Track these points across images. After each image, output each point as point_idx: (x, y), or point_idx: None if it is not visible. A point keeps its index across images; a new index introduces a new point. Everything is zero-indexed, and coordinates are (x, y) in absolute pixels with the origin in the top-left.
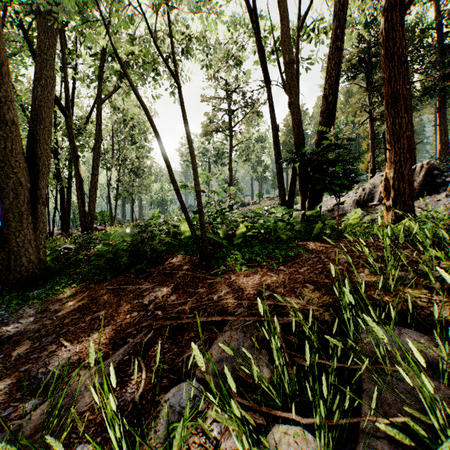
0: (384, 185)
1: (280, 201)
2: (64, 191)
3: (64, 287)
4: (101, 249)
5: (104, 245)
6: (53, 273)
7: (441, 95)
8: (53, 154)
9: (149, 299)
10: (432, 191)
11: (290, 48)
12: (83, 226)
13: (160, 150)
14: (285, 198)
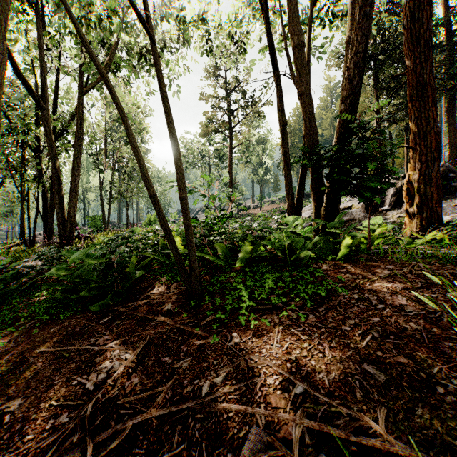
0: (406, 188)
1: (288, 206)
2: (47, 194)
3: (2, 328)
4: (57, 274)
5: (59, 270)
6: (1, 303)
7: (451, 95)
8: (35, 153)
9: (96, 380)
10: (448, 195)
11: (301, 28)
12: (61, 234)
13: (128, 136)
14: (293, 203)
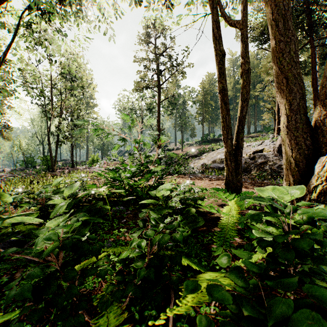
0: None
1: (226, 154)
2: None
3: None
4: None
5: None
6: None
7: None
8: None
9: None
10: None
11: None
12: None
13: None
14: (232, 150)
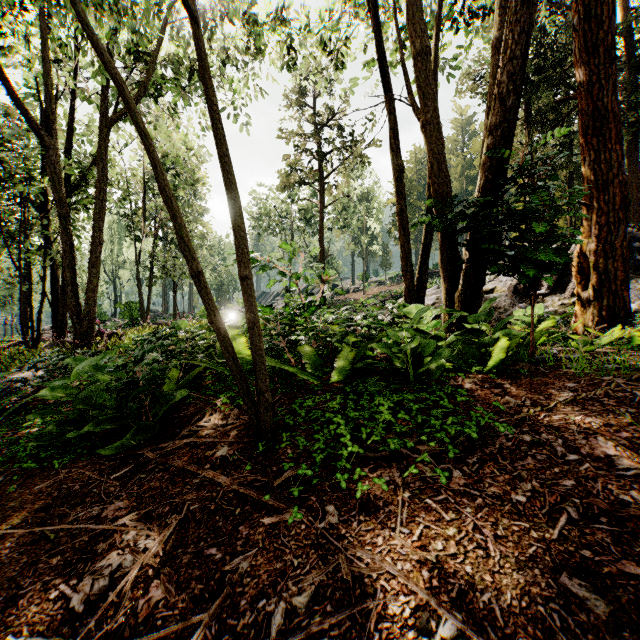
0: (577, 264)
1: (405, 290)
2: (58, 272)
3: None
4: (52, 396)
5: (54, 389)
6: None
7: (632, 132)
8: (40, 213)
9: (90, 592)
10: (632, 274)
11: (425, 27)
12: (75, 330)
13: (156, 178)
14: (413, 285)
